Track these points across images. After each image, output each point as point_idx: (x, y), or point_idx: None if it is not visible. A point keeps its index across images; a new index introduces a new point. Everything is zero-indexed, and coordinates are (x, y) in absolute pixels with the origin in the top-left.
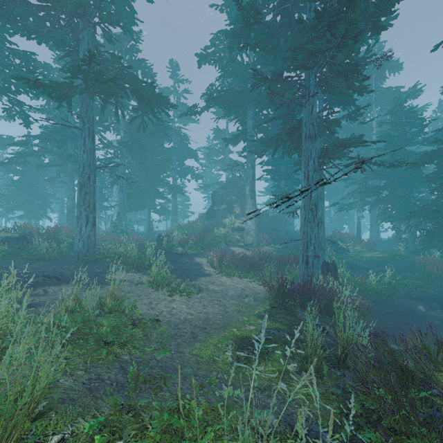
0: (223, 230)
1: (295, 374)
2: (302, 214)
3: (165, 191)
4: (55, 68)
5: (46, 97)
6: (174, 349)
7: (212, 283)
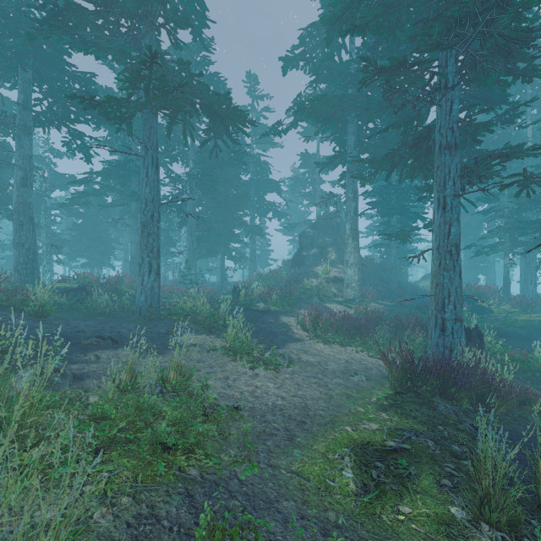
0: (315, 281)
1: (469, 527)
2: (435, 258)
3: (241, 233)
4: (118, 92)
5: (108, 126)
6: (263, 460)
7: (305, 352)
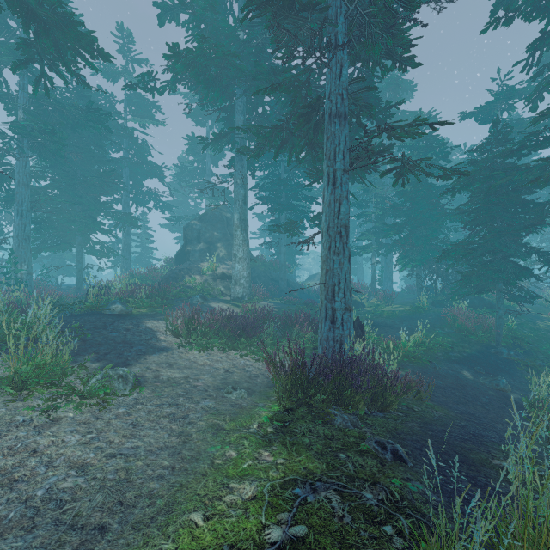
0: (200, 279)
1: None
2: (325, 242)
3: (112, 225)
4: None
5: None
6: None
7: (171, 365)
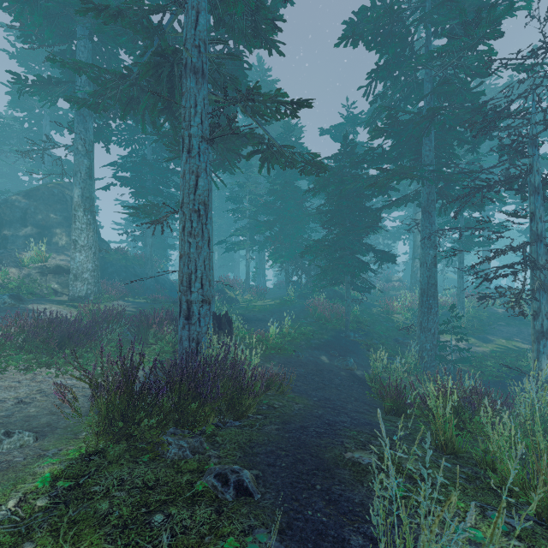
0: (17, 272)
1: None
2: (180, 221)
3: None
4: None
5: None
6: None
7: None
